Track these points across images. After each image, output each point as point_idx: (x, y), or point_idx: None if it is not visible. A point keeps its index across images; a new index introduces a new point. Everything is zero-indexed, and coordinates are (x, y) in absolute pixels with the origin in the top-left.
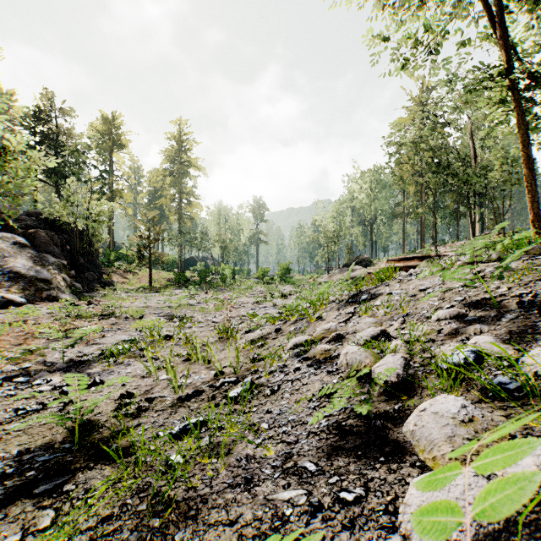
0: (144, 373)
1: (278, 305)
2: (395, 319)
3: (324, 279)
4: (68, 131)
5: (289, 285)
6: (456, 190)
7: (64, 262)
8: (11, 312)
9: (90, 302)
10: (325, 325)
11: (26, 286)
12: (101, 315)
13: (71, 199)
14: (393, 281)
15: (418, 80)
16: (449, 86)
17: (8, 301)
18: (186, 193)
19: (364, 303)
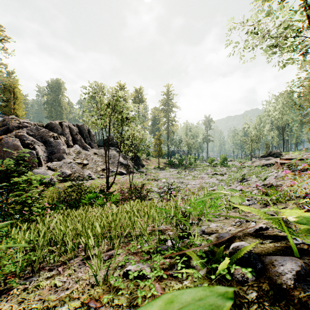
0: (183, 196)
1: (219, 179)
2: (246, 187)
3: (247, 164)
4: (125, 100)
5: (226, 167)
6: None
7: (130, 157)
8: (126, 177)
9: (146, 174)
10: (230, 187)
11: (124, 167)
12: (155, 179)
13: None
14: (255, 176)
15: None
16: None
17: (122, 173)
18: (171, 120)
19: (243, 182)
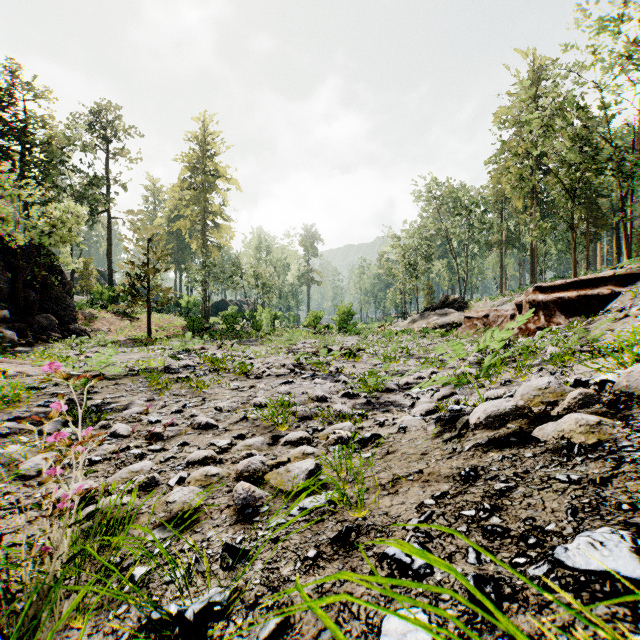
0: None
1: (341, 372)
2: None
3: (399, 327)
4: (41, 119)
5: (352, 335)
6: (585, 203)
7: None
8: None
9: None
10: None
11: None
12: None
13: (5, 197)
14: None
15: (527, 56)
16: (595, 35)
17: None
18: (212, 212)
19: None
